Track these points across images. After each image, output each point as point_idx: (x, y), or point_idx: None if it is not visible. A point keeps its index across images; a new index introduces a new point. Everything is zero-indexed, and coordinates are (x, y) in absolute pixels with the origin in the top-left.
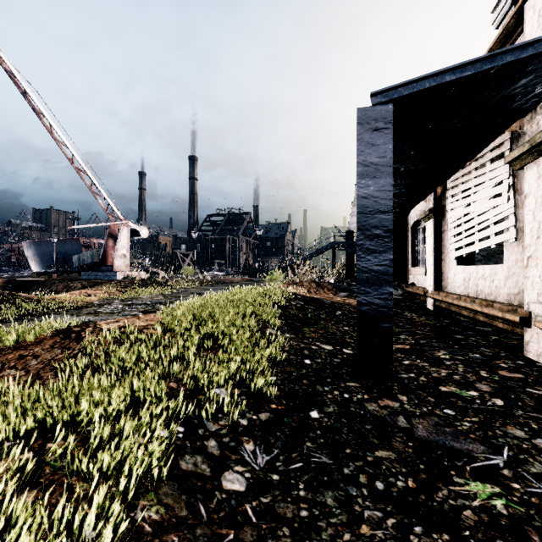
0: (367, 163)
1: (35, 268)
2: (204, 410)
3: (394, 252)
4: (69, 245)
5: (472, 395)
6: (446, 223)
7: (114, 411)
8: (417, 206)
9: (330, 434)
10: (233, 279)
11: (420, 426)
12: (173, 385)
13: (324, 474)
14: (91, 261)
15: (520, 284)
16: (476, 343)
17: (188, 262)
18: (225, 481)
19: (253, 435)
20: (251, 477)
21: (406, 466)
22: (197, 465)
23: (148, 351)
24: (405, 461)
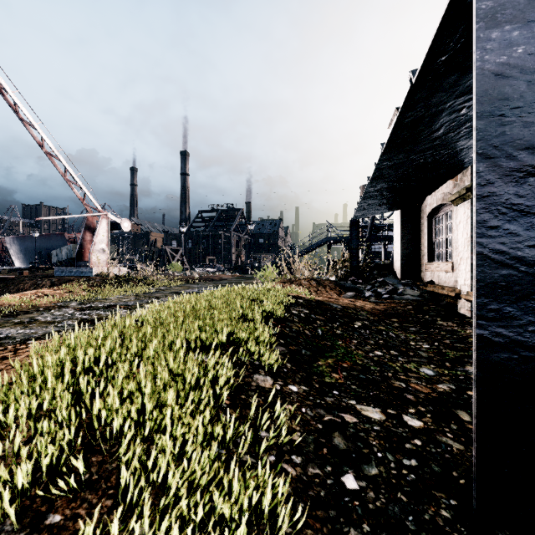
0: None
1: (19, 264)
2: None
3: (405, 245)
4: (53, 240)
5: None
6: None
7: None
8: (438, 189)
9: None
10: (222, 275)
11: None
12: None
13: None
14: (69, 256)
15: None
16: None
17: (178, 258)
18: None
19: None
20: None
21: None
22: None
23: None
24: None
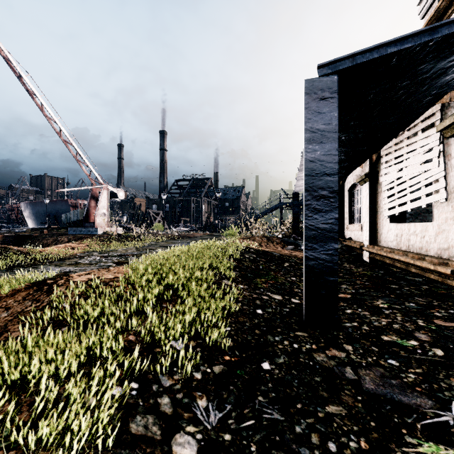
0: (314, 129)
1: (31, 224)
2: (160, 364)
3: None
4: (59, 205)
5: (413, 345)
6: (380, 185)
7: (66, 371)
8: (354, 171)
9: (281, 387)
10: (196, 234)
11: (367, 378)
12: (131, 338)
13: (276, 434)
14: (76, 218)
15: (450, 239)
16: (410, 292)
17: (159, 219)
18: (175, 445)
19: (206, 390)
20: (202, 438)
21: (357, 423)
22: (148, 427)
23: (110, 304)
24: (355, 417)
